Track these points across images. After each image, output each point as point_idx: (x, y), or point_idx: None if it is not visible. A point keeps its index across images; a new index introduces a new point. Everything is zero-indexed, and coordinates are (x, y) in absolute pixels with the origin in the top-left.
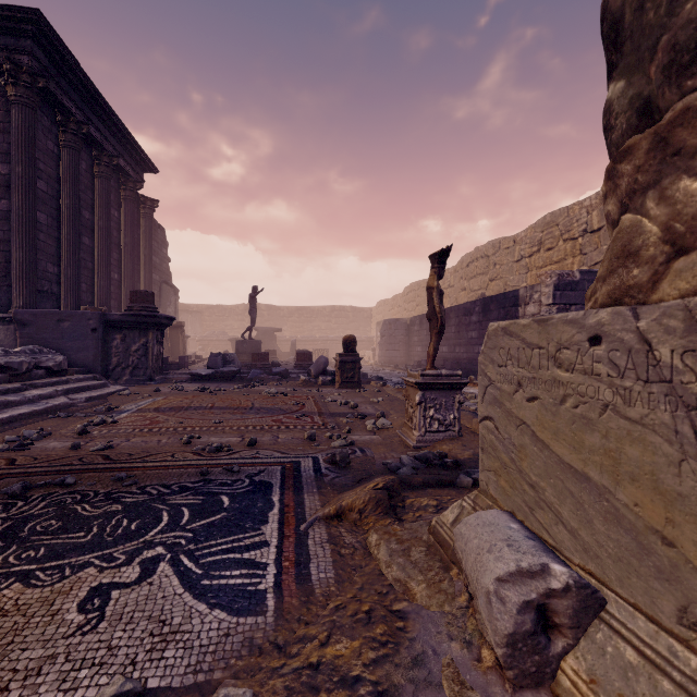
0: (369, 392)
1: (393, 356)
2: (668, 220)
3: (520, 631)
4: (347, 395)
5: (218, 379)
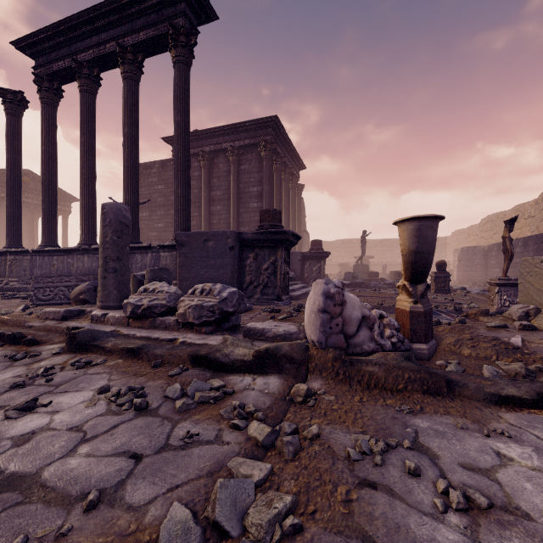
0: (458, 295)
1: (471, 276)
2: None
3: (521, 315)
4: (443, 296)
5: (353, 286)
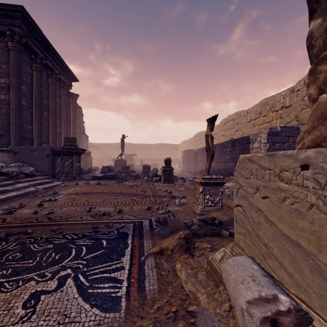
0: (177, 185)
1: (189, 167)
2: None
3: None
4: (167, 187)
5: (106, 178)
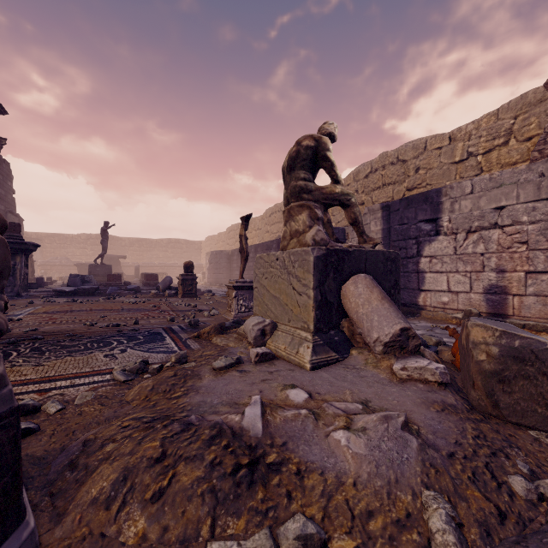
0: (203, 299)
1: (219, 278)
2: (290, 230)
3: (257, 335)
4: (189, 301)
5: (80, 294)
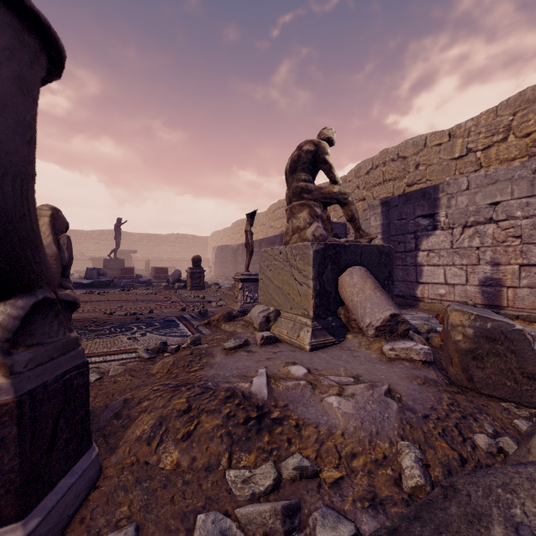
0: (211, 291)
1: (224, 271)
2: (292, 227)
3: (262, 321)
4: (197, 293)
5: (96, 287)
